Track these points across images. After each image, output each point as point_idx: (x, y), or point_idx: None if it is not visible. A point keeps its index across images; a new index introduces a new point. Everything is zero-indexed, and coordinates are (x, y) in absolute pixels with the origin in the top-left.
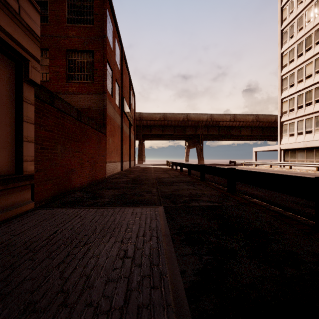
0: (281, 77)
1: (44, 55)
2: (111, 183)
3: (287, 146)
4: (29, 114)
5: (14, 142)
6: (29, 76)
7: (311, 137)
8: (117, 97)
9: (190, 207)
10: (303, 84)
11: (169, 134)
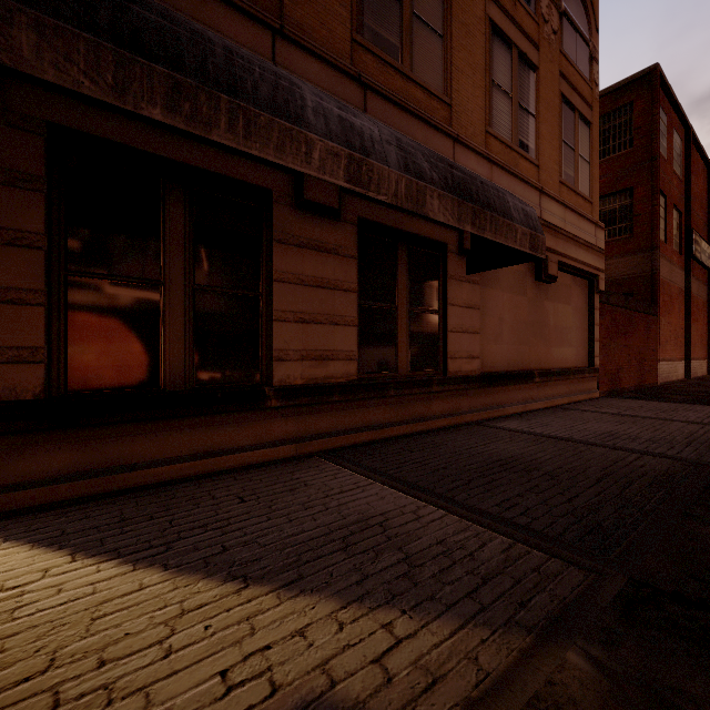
0: None
1: None
2: (673, 390)
3: None
4: (597, 319)
5: (587, 342)
6: (599, 287)
7: None
8: (676, 235)
9: None
10: None
11: None
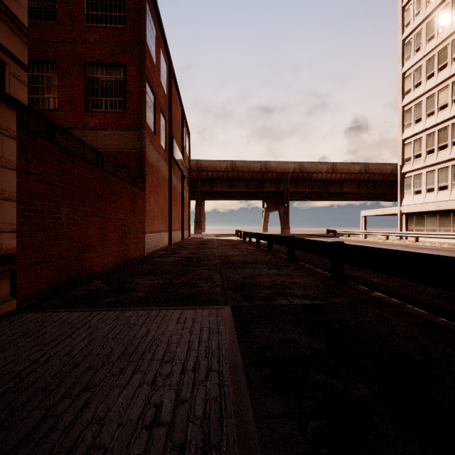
0: (402, 108)
1: (50, 70)
2: (152, 264)
3: (412, 209)
4: (7, 154)
5: None
6: (6, 89)
7: (446, 196)
8: (163, 136)
9: (274, 307)
10: (435, 118)
11: (240, 192)
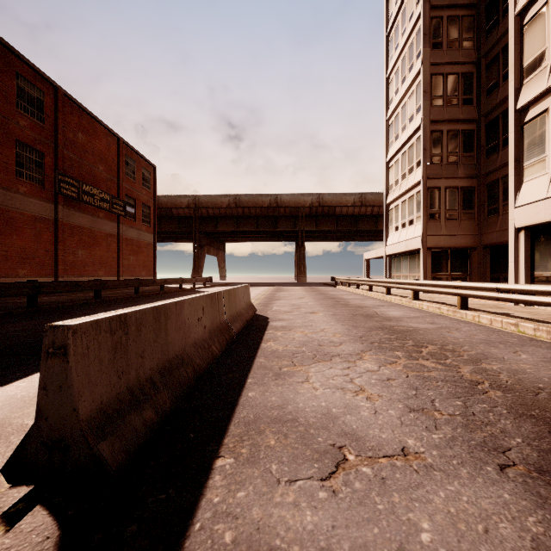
0: (387, 123)
1: None
2: None
3: (391, 250)
4: None
5: None
6: None
7: (412, 232)
8: (37, 171)
9: None
10: (406, 133)
11: (256, 232)
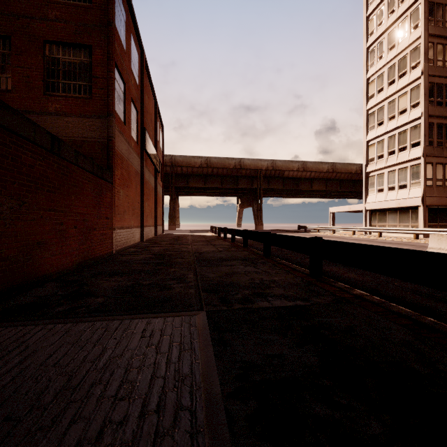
0: (366, 112)
1: (2, 46)
2: (119, 263)
3: (375, 206)
4: None
5: None
6: None
7: (405, 194)
8: (135, 128)
9: (255, 311)
10: (396, 122)
11: (215, 188)
